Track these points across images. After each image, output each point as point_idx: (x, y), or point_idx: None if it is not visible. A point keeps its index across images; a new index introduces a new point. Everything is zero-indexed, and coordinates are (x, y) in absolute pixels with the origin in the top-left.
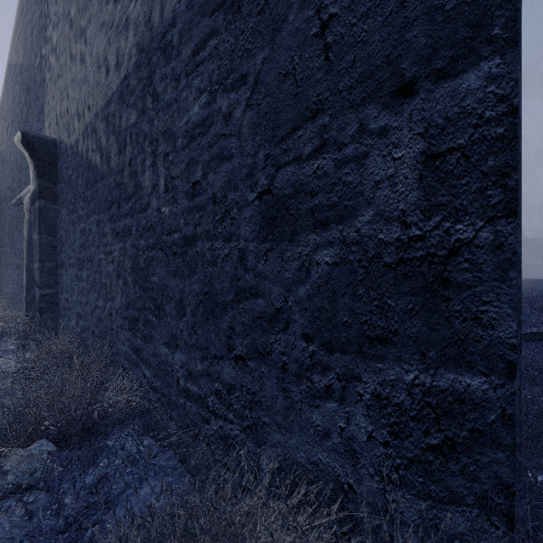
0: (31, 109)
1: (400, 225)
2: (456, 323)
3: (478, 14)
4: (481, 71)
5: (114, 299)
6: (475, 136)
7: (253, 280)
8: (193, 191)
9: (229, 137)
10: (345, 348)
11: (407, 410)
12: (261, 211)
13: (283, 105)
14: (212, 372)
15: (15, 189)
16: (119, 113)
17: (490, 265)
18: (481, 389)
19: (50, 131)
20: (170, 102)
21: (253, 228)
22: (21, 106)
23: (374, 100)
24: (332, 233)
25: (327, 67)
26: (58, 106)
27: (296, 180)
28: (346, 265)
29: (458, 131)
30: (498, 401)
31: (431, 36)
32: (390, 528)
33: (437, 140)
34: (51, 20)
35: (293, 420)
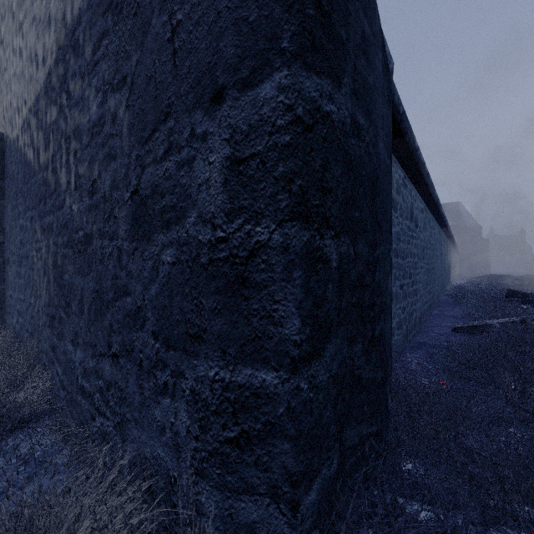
0: None
1: (211, 227)
2: (254, 321)
3: (272, 27)
4: (274, 82)
5: (41, 297)
6: (270, 143)
7: (125, 278)
8: (92, 189)
9: (115, 137)
10: (176, 345)
11: (210, 405)
12: (132, 211)
13: (148, 107)
14: (98, 369)
15: None
16: (45, 109)
17: (280, 265)
18: (273, 383)
19: None
20: (78, 100)
21: (126, 227)
22: None
23: (200, 106)
24: (172, 234)
25: (175, 72)
26: (5, 100)
27: (153, 181)
28: (179, 265)
29: (258, 137)
30: (285, 395)
31: (238, 46)
32: (197, 518)
33: (241, 146)
34: None
35: (144, 416)
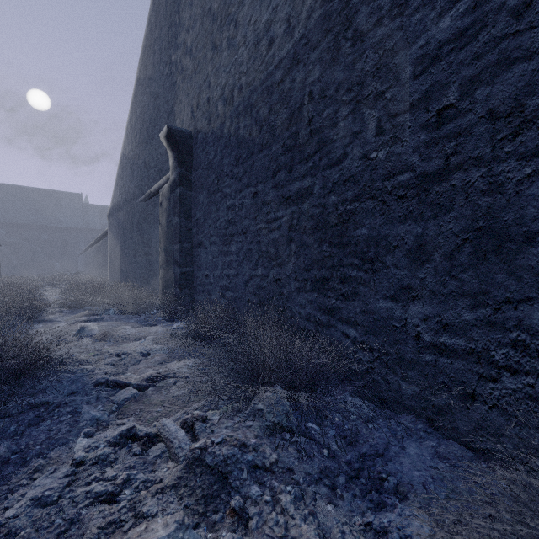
0: (160, 114)
1: None
2: None
3: None
4: None
5: (284, 264)
6: None
7: None
8: (440, 119)
9: (526, 32)
10: None
11: None
12: None
13: None
14: (501, 319)
15: (143, 187)
16: (290, 76)
17: None
18: None
19: (183, 126)
20: (387, 34)
21: None
22: (150, 113)
23: None
24: None
25: None
26: (195, 100)
27: None
28: None
29: None
30: None
31: None
32: None
33: None
34: (184, 26)
35: None
